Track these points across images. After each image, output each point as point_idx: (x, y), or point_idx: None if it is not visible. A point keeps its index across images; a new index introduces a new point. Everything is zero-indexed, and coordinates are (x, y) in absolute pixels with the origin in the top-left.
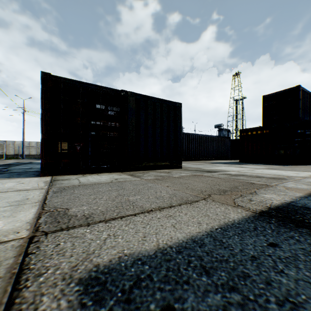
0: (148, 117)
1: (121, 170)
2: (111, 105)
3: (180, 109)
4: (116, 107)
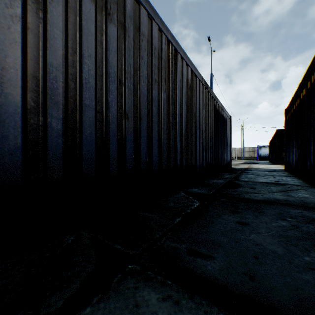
0: None
1: None
2: None
3: None
4: None
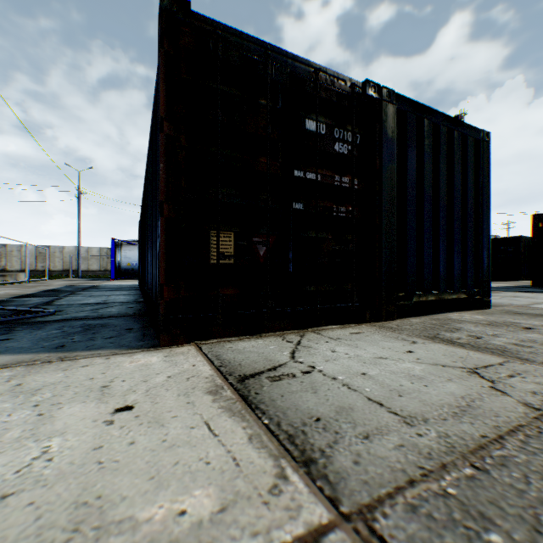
0: (424, 167)
1: (366, 318)
2: (341, 126)
3: (486, 149)
4: (353, 131)
